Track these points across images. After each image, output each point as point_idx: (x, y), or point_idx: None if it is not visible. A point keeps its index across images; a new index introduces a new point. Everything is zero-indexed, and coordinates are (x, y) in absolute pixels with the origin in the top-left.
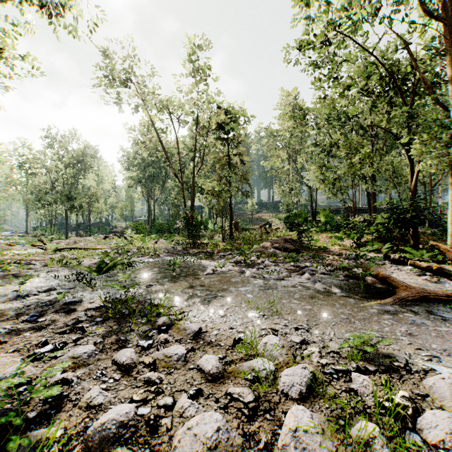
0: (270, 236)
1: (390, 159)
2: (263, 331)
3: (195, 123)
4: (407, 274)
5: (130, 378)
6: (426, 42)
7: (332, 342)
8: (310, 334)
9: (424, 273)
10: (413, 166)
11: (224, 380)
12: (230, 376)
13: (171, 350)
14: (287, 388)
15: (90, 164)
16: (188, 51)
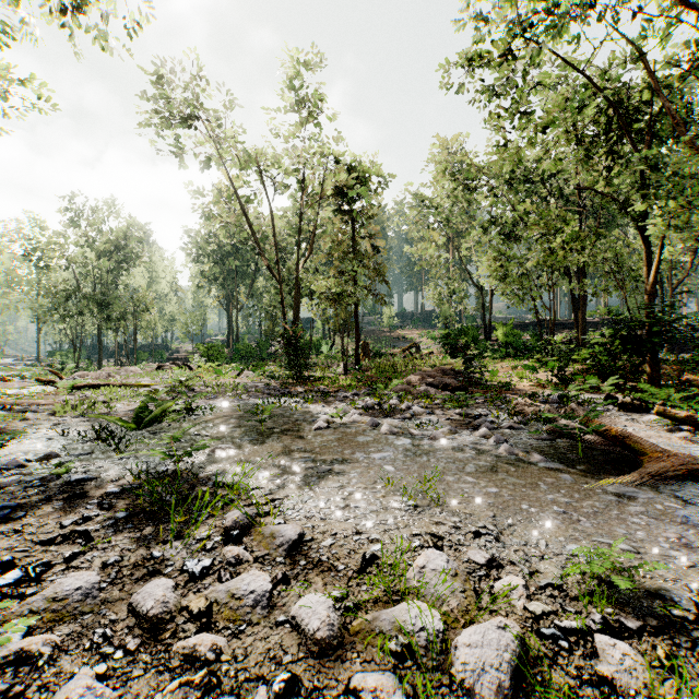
0: (419, 366)
1: (611, 242)
2: (415, 539)
3: (300, 186)
4: (650, 428)
5: (157, 648)
6: (666, 57)
7: (546, 563)
8: (502, 545)
9: (679, 427)
10: (651, 252)
11: (344, 651)
12: (356, 642)
13: (243, 583)
14: (472, 675)
15: (137, 252)
16: (290, 72)
